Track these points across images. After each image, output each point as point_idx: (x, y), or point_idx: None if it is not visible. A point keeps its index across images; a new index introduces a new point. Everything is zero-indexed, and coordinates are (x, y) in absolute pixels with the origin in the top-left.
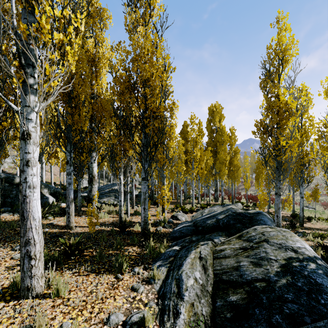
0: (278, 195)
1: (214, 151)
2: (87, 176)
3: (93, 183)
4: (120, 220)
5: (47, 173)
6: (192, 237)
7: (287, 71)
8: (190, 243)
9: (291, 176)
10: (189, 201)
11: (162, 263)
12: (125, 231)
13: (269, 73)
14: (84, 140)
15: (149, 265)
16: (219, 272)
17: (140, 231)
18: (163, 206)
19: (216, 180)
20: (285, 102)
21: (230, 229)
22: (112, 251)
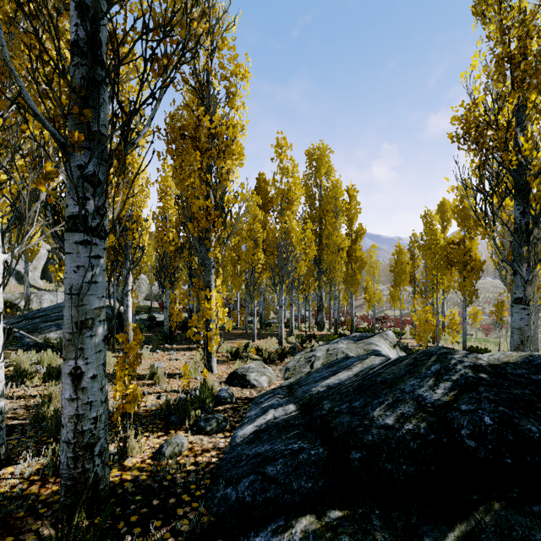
0: (523, 304)
1: (318, 233)
2: (60, 288)
3: None
4: None
5: None
6: (334, 536)
7: None
8: None
9: (462, 276)
10: (270, 330)
11: None
12: None
13: None
14: None
15: None
16: None
17: None
18: (207, 346)
19: (320, 289)
20: None
21: None
22: None
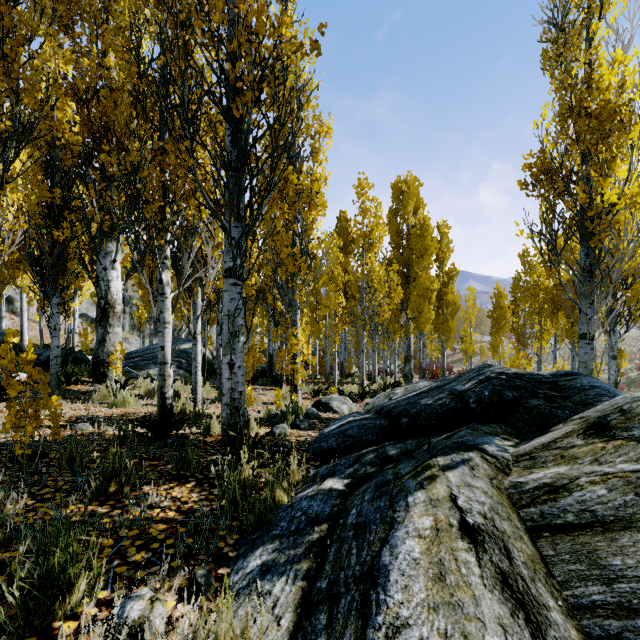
0: (587, 339)
1: (405, 275)
2: (132, 336)
3: (110, 321)
4: (160, 407)
5: (35, 326)
6: (384, 445)
7: (611, 22)
8: (384, 465)
9: (569, 321)
10: (352, 379)
11: (276, 554)
12: (169, 436)
13: (567, 23)
14: (71, 191)
15: (221, 565)
16: (630, 634)
17: (220, 438)
18: (294, 379)
19: (408, 338)
20: (618, 85)
21: (511, 417)
22: (77, 508)
